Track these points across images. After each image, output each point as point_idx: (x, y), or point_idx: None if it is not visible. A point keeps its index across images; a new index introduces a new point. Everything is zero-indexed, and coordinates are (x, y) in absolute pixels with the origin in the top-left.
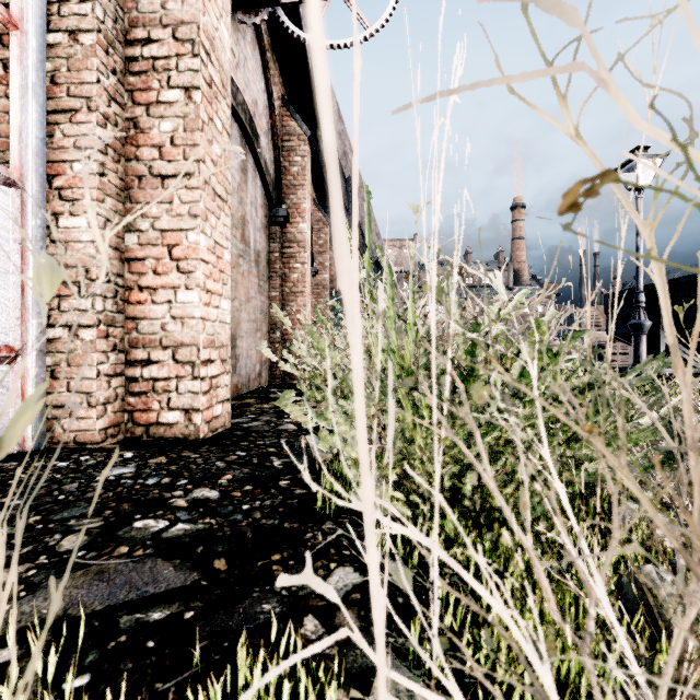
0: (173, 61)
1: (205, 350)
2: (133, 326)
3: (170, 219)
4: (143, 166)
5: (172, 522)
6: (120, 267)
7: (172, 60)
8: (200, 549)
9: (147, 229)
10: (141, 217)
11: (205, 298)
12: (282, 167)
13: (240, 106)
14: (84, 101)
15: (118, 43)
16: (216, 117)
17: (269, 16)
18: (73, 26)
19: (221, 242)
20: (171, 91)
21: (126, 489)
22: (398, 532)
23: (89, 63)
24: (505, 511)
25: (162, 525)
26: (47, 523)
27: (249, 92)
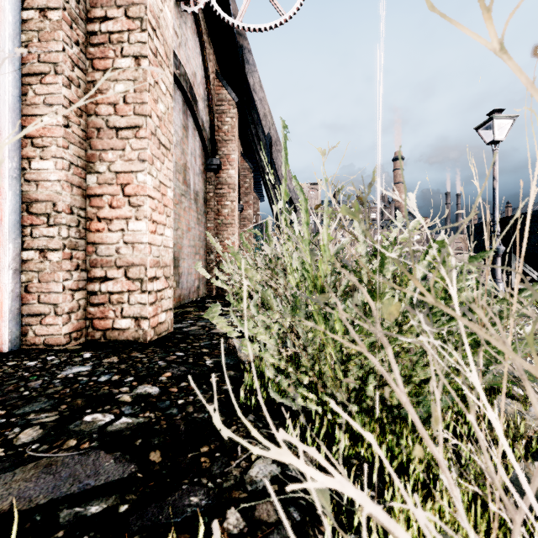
0: (125, 35)
1: (151, 269)
2: (93, 250)
3: (122, 163)
4: (101, 120)
5: (117, 416)
6: (82, 202)
7: (124, 34)
8: (139, 442)
9: (104, 171)
10: (99, 161)
11: (151, 227)
12: (216, 126)
13: (182, 77)
14: (52, 66)
15: (81, 20)
16: (160, 81)
17: (205, 7)
18: (43, 5)
19: (165, 182)
20: (123, 59)
21: (81, 385)
22: (324, 485)
23: (55, 35)
24: (417, 424)
25: (108, 419)
26: (10, 417)
27: (190, 66)
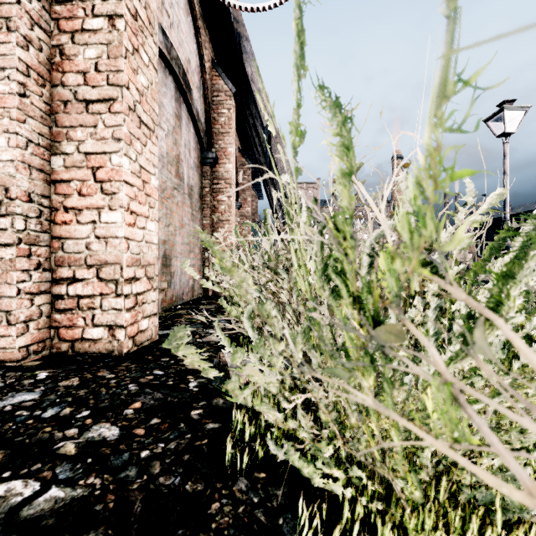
0: None
1: (128, 268)
2: (59, 245)
3: (94, 142)
4: (69, 92)
5: (44, 484)
6: (46, 188)
7: None
8: None
9: (72, 152)
10: (67, 140)
11: (128, 218)
12: (212, 118)
13: (174, 60)
14: (4, 21)
15: None
16: (141, 49)
17: None
18: None
19: (147, 167)
20: (95, 19)
21: (15, 426)
22: None
23: None
24: None
25: (29, 491)
26: None
27: (183, 50)
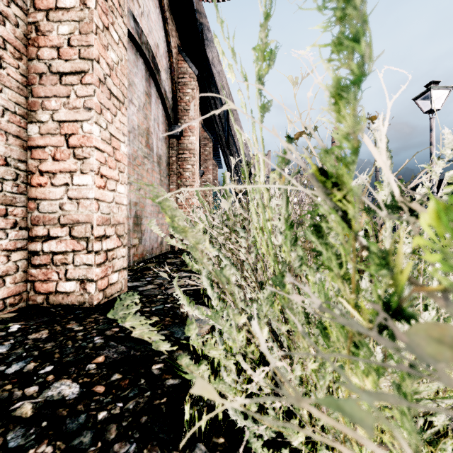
0: None
1: (99, 227)
2: (35, 206)
3: (67, 111)
4: (44, 65)
5: None
6: (22, 153)
7: None
8: None
9: (46, 120)
10: (42, 109)
11: (99, 181)
12: (178, 97)
13: (144, 45)
14: None
15: None
16: (111, 28)
17: None
18: None
19: (117, 136)
20: None
21: None
22: None
23: None
24: None
25: None
26: None
27: (152, 37)
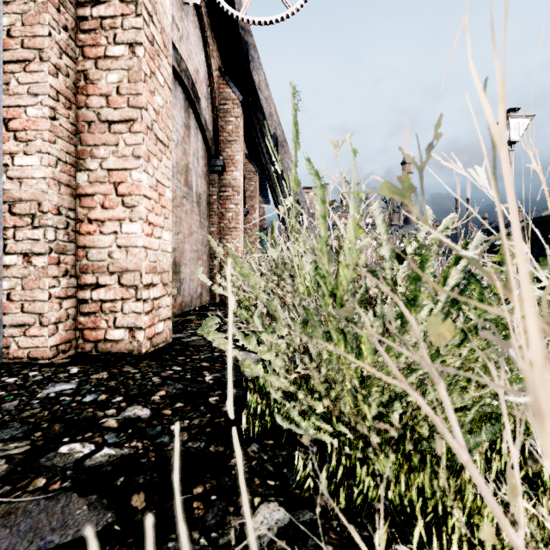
0: (118, 20)
1: (147, 275)
2: (84, 254)
3: (116, 159)
4: (92, 113)
5: (98, 446)
6: (72, 202)
7: (117, 19)
8: (120, 481)
9: (95, 168)
10: (90, 157)
11: (147, 229)
12: (220, 126)
13: (183, 72)
14: (37, 52)
15: (70, 3)
16: (157, 72)
17: (208, 1)
18: None
19: (163, 181)
20: (116, 46)
21: (62, 407)
22: None
23: (41, 19)
24: (485, 494)
25: (87, 450)
26: None
27: (192, 62)
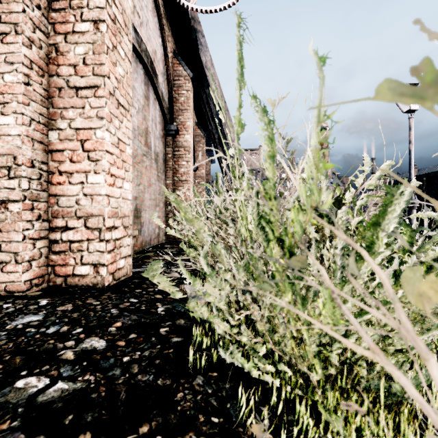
0: (85, 1)
1: (109, 219)
2: (55, 201)
3: (82, 120)
4: (62, 80)
5: (53, 380)
6: (44, 156)
7: (84, 0)
8: (69, 419)
9: (65, 127)
10: (61, 118)
11: (109, 180)
12: (174, 98)
13: (143, 52)
14: (12, 26)
15: None
16: (119, 46)
17: None
18: None
19: (124, 139)
20: (83, 23)
21: (26, 339)
22: None
23: None
24: None
25: (42, 384)
26: None
27: (150, 44)
